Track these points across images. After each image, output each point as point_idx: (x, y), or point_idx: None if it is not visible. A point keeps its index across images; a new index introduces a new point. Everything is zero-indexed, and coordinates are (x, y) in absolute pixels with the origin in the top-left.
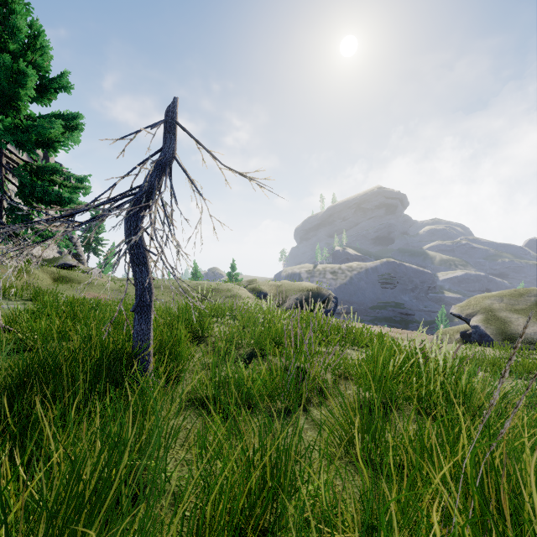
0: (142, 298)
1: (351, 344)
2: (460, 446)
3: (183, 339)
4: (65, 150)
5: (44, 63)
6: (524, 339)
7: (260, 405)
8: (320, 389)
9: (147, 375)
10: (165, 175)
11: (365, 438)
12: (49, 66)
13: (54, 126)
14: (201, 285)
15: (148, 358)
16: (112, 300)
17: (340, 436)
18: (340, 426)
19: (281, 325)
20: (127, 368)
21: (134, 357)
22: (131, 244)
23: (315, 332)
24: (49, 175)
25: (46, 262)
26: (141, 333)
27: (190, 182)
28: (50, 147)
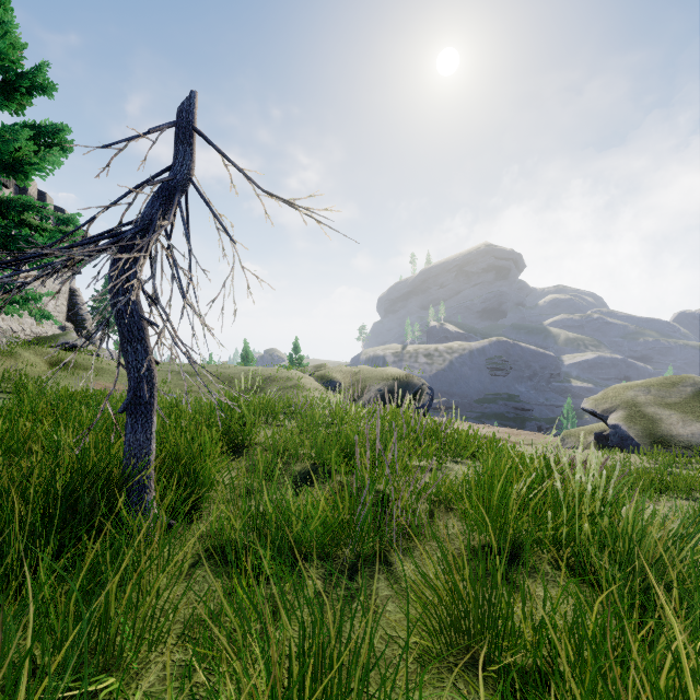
0: (137, 392)
1: (452, 455)
2: (664, 672)
3: (208, 451)
4: (40, 177)
5: (7, 48)
6: (679, 443)
7: (305, 577)
8: (409, 527)
9: (144, 510)
10: (172, 204)
11: (479, 617)
12: (16, 53)
13: (20, 138)
14: (252, 372)
15: (146, 484)
16: None
17: (439, 618)
18: (439, 600)
19: (354, 428)
20: (111, 500)
21: (125, 483)
22: (117, 309)
23: (402, 439)
24: (19, 214)
25: (41, 341)
26: (136, 446)
27: (213, 217)
28: (18, 171)
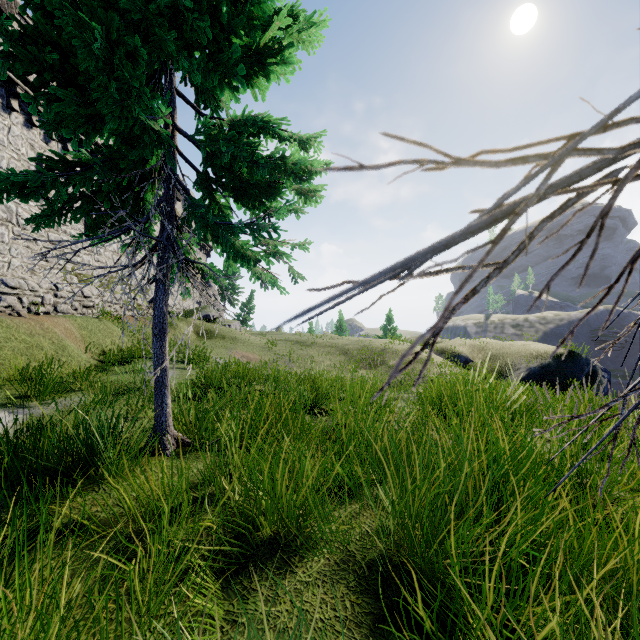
0: None
1: None
2: None
3: None
4: (284, 76)
5: None
6: None
7: None
8: None
9: None
10: None
11: None
12: None
13: None
14: (364, 343)
15: None
16: (265, 362)
17: None
18: None
19: None
20: None
21: None
22: None
23: None
24: None
25: (188, 313)
26: None
27: None
28: (261, 68)
